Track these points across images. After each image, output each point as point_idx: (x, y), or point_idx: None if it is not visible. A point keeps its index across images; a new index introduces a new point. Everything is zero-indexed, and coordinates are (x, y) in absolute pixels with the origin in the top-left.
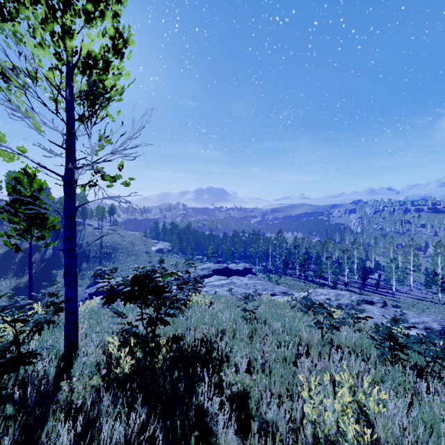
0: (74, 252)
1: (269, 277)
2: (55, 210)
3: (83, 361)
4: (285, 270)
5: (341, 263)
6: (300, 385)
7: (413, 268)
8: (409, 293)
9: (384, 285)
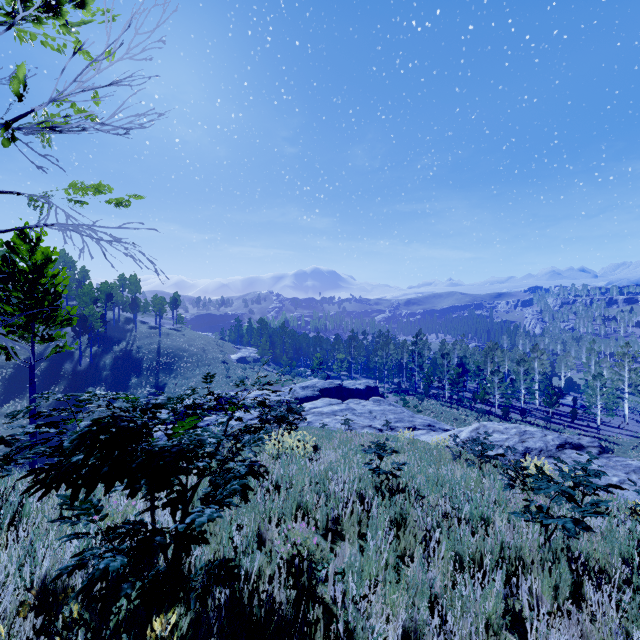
0: None
1: (404, 400)
2: (93, 301)
3: None
4: (428, 390)
5: (514, 381)
6: None
7: (629, 388)
8: (622, 428)
9: (581, 414)
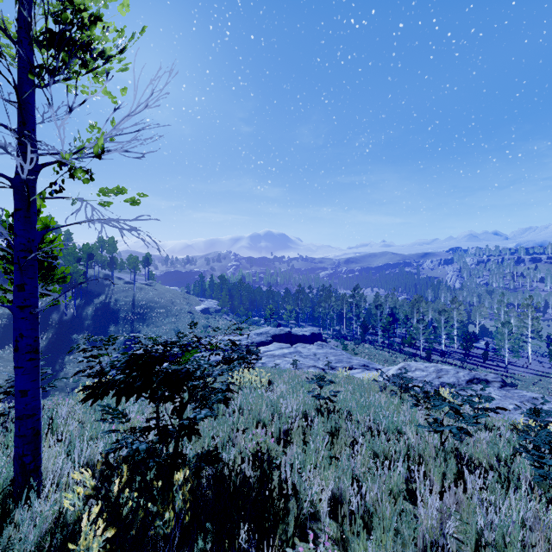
0: (31, 310)
1: (343, 344)
2: (77, 260)
3: (35, 510)
4: (364, 335)
5: (436, 328)
6: (426, 547)
7: (531, 334)
8: (526, 367)
9: (492, 356)
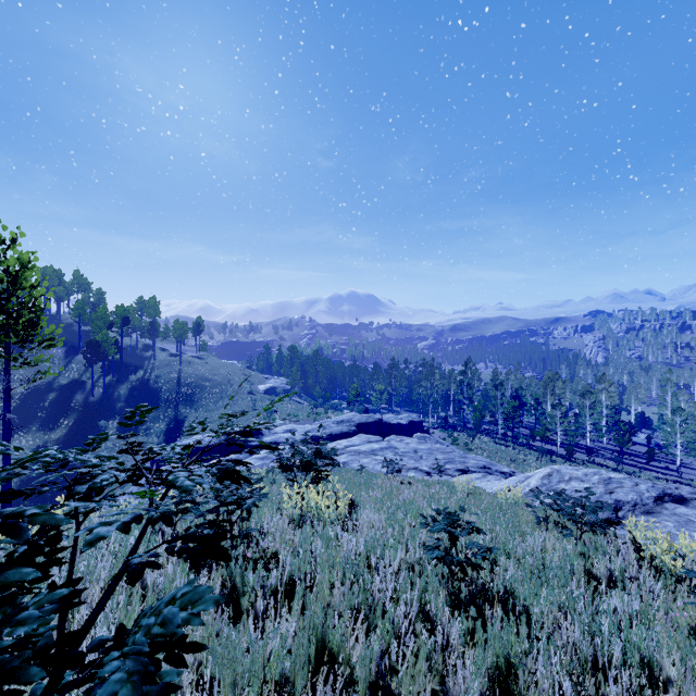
0: None
1: (452, 437)
2: (108, 325)
3: None
4: (479, 425)
5: (578, 416)
6: None
7: None
8: None
9: (657, 454)
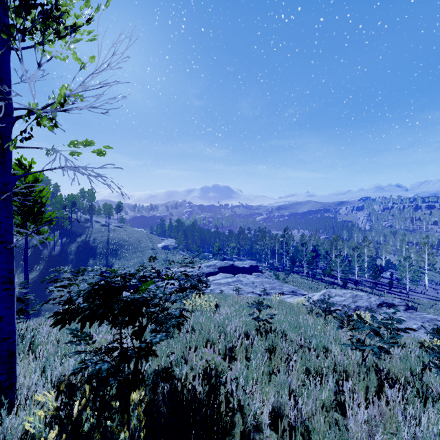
0: (6, 245)
1: (276, 274)
2: (63, 207)
3: (6, 426)
4: (292, 267)
5: (350, 261)
6: None
7: (428, 266)
8: (424, 293)
9: (396, 284)
